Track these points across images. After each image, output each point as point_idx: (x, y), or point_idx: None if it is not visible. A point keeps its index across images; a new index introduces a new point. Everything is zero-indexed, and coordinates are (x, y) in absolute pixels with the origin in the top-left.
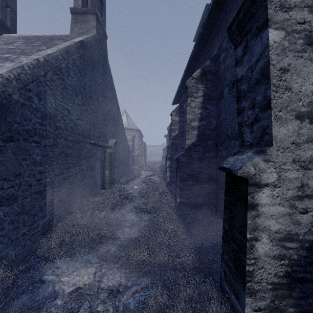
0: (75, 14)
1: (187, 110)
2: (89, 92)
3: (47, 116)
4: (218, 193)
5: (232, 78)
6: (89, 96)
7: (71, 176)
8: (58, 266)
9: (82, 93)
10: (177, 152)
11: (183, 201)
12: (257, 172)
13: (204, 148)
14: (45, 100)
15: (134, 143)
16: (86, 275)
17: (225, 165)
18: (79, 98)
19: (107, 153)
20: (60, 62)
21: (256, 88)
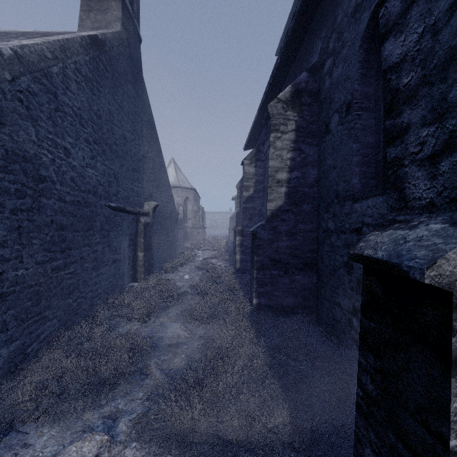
0: None
1: (269, 154)
2: (108, 123)
3: (19, 156)
4: (321, 290)
5: (345, 98)
6: (108, 129)
7: (72, 263)
8: (28, 442)
9: (95, 123)
10: (252, 223)
11: (263, 303)
12: None
13: (297, 216)
14: (14, 127)
15: (187, 208)
16: None
17: (369, 250)
18: (88, 130)
19: (141, 224)
20: (48, 63)
21: (451, 70)
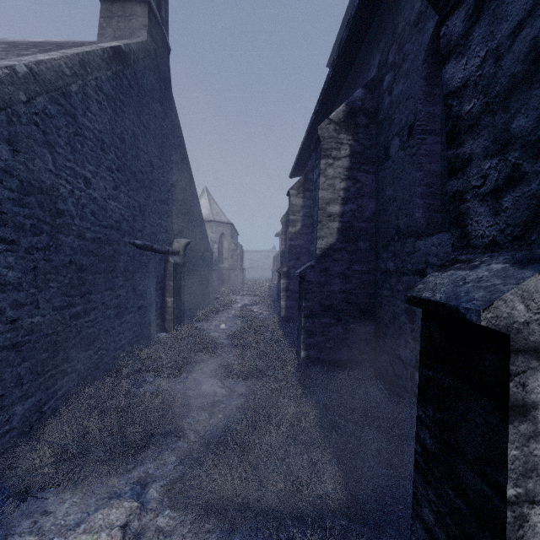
0: (108, 1)
1: (319, 183)
2: (132, 148)
3: (35, 188)
4: (379, 341)
5: (407, 119)
6: (133, 155)
7: (93, 309)
8: (48, 510)
9: (118, 147)
10: (299, 263)
11: (312, 356)
12: (532, 316)
13: (351, 255)
14: (30, 154)
15: (223, 246)
16: (106, 532)
17: (427, 292)
18: (111, 156)
19: (170, 265)
20: (66, 80)
21: (513, 99)
